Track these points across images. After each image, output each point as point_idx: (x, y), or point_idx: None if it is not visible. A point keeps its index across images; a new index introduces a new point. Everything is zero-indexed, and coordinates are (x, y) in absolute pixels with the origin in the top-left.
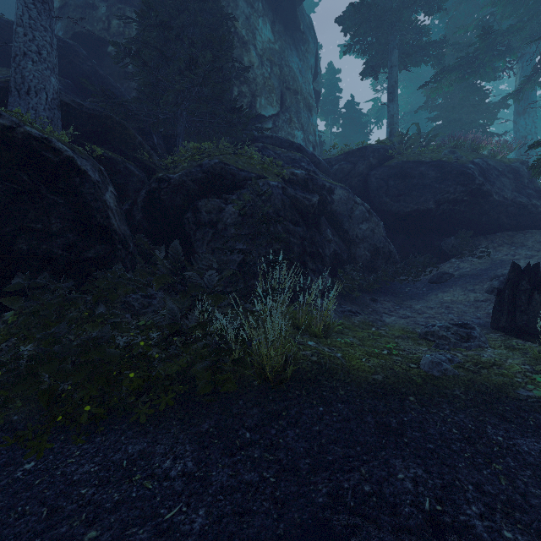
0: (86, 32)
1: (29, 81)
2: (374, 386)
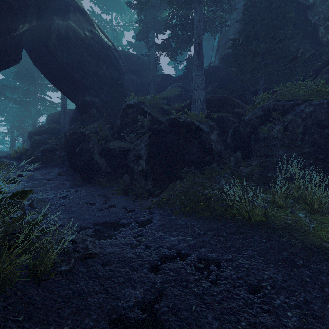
0: (225, 54)
1: (195, 98)
2: (314, 246)
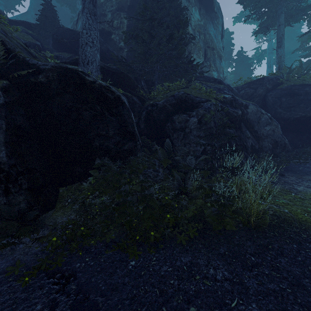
0: (101, 29)
1: (88, 57)
2: None
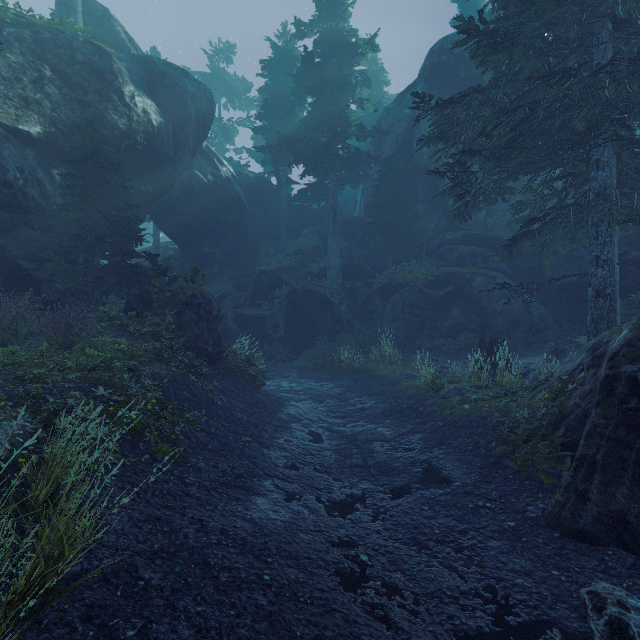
0: (370, 202)
1: (331, 265)
2: (372, 375)
